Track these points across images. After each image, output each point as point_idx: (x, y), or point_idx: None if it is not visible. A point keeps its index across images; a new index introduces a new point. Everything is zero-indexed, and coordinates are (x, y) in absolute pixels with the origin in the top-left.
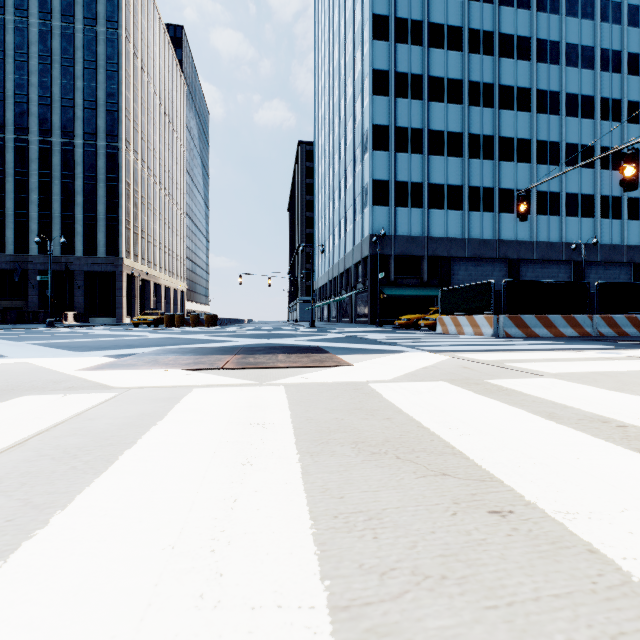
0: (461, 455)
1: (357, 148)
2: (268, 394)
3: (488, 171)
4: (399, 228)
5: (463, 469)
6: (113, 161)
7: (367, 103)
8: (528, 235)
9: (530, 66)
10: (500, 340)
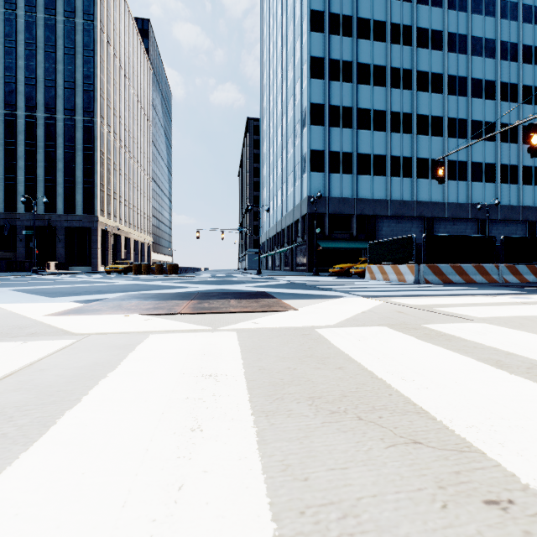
0: (426, 414)
1: (297, 123)
2: (221, 340)
3: (407, 143)
4: (332, 191)
5: (434, 434)
6: (89, 133)
7: (305, 85)
8: (440, 197)
9: (442, 55)
10: (422, 286)
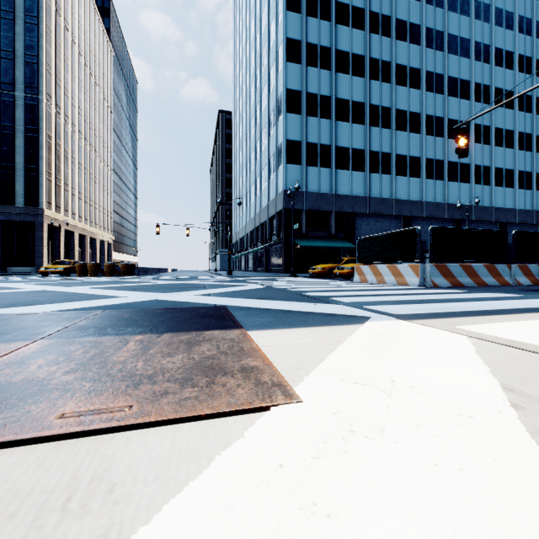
0: None
1: (272, 112)
2: None
3: (386, 138)
4: (310, 185)
5: None
6: (32, 112)
7: (281, 69)
8: (418, 196)
9: (420, 50)
10: (442, 292)
